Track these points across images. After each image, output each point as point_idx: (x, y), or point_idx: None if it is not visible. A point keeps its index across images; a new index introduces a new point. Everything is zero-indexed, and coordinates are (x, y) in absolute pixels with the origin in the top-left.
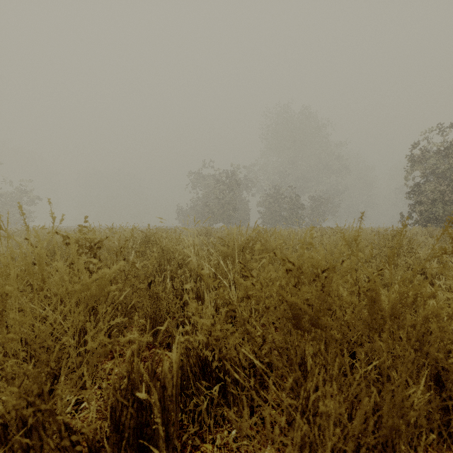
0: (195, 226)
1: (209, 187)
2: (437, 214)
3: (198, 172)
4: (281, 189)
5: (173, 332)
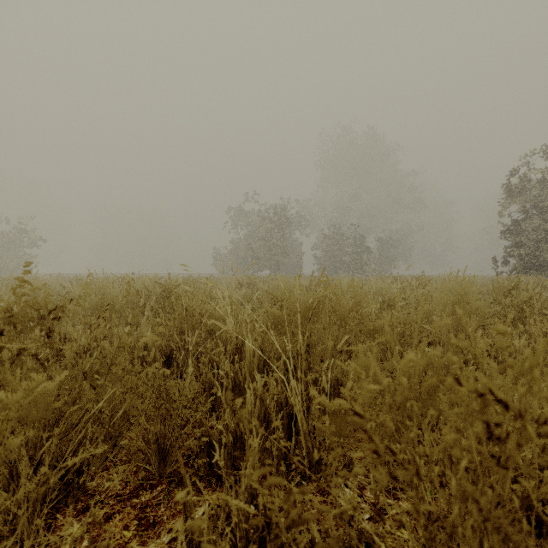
0: (235, 274)
1: (252, 226)
2: (541, 259)
3: (239, 207)
4: (341, 228)
5: (185, 479)
